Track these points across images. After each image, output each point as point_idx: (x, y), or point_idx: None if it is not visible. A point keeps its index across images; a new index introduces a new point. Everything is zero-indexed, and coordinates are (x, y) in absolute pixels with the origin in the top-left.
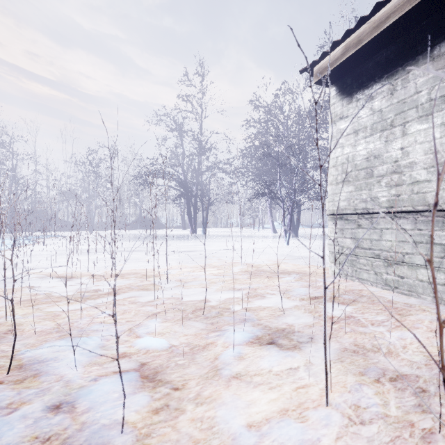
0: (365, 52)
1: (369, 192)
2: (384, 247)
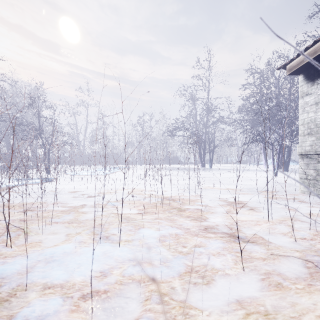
0: None
1: None
2: None
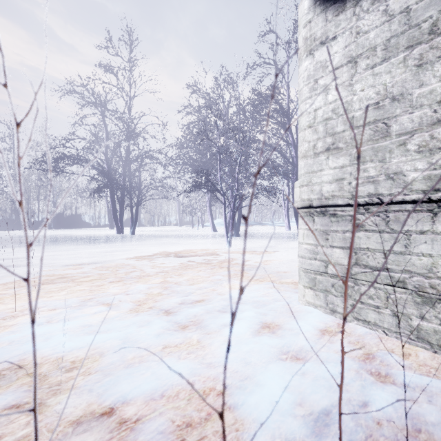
0: None
1: (381, 164)
2: (416, 266)
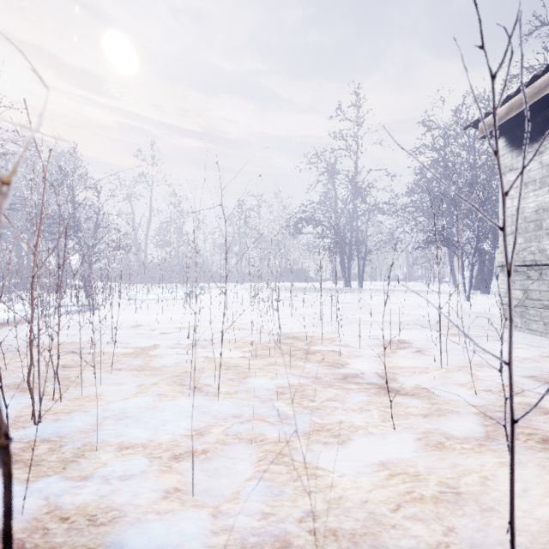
0: (530, 111)
1: (538, 244)
2: None
